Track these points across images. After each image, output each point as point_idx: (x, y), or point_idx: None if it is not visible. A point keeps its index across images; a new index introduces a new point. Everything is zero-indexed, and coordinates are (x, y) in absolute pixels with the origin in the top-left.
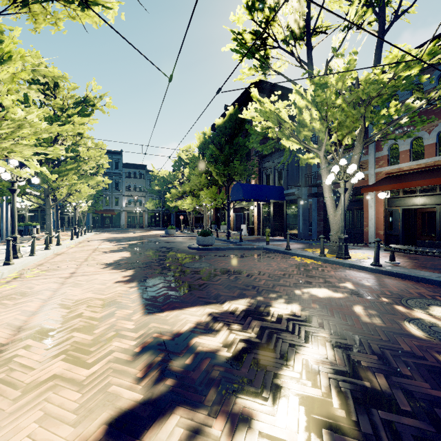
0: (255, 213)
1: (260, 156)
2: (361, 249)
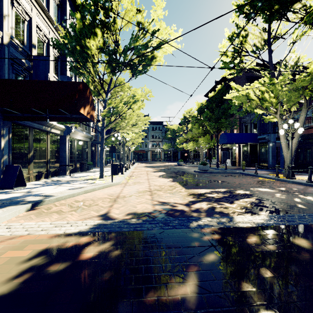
0: (237, 152)
1: None
2: (312, 175)
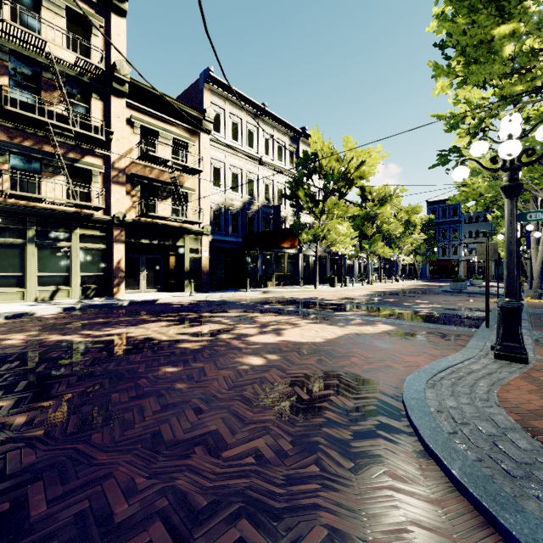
0: None
1: None
2: None
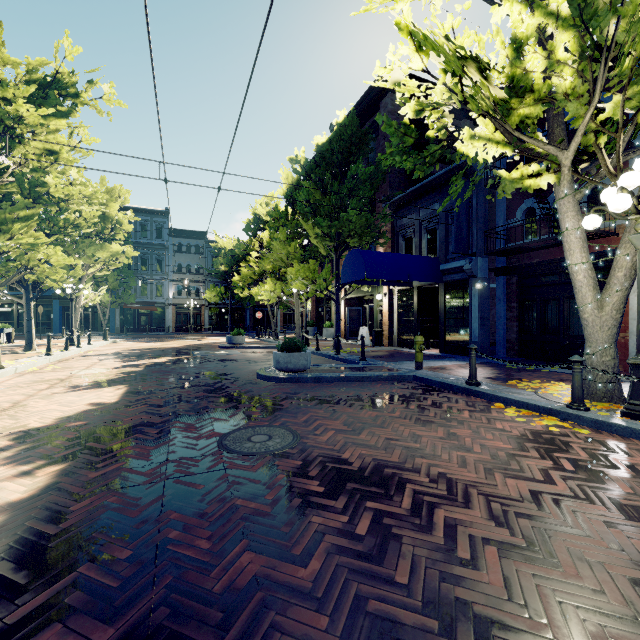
0: (385, 307)
1: (394, 204)
2: None
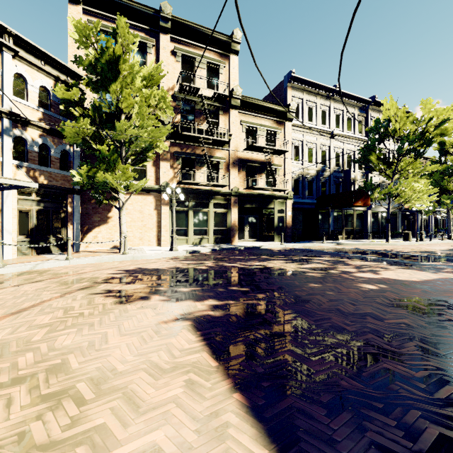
0: None
1: None
2: None
